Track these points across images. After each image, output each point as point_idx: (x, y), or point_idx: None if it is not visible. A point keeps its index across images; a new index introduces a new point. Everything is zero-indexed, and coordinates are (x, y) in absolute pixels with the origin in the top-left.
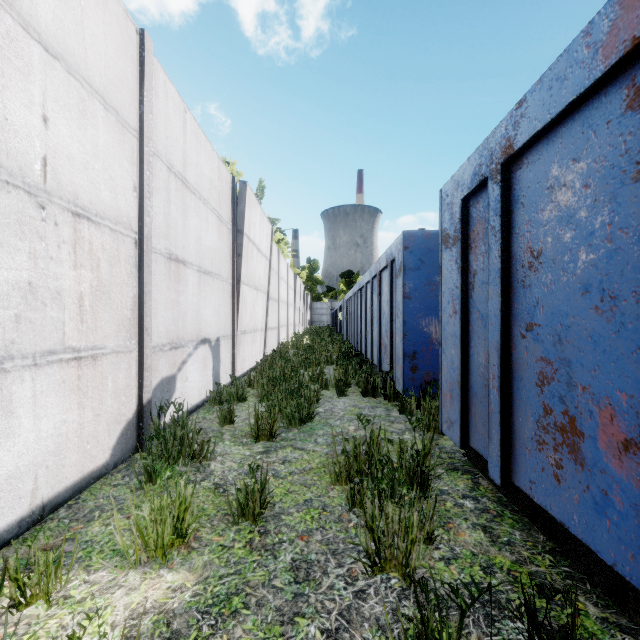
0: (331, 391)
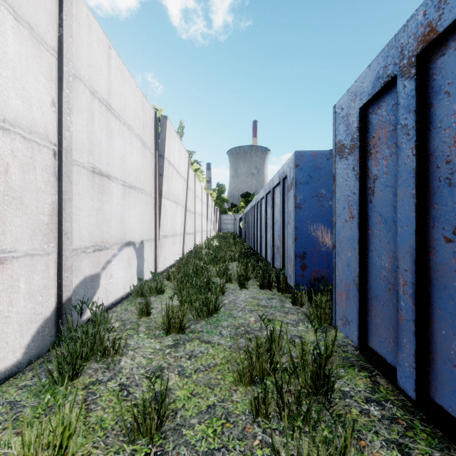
0: (234, 284)
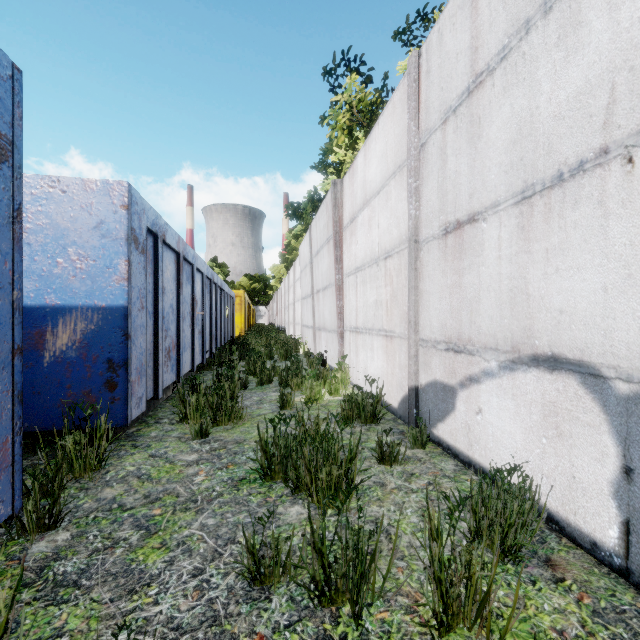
0: None
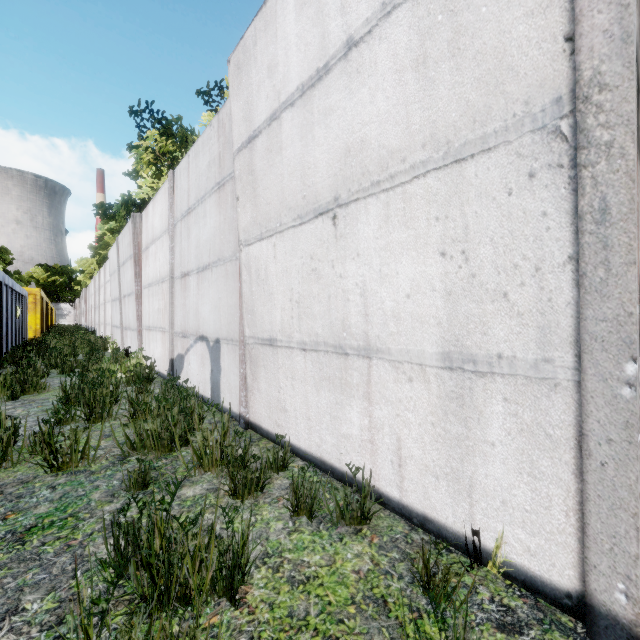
0: (26, 454)
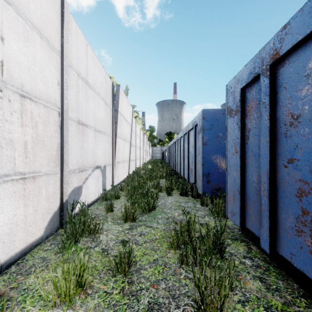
0: (163, 193)
